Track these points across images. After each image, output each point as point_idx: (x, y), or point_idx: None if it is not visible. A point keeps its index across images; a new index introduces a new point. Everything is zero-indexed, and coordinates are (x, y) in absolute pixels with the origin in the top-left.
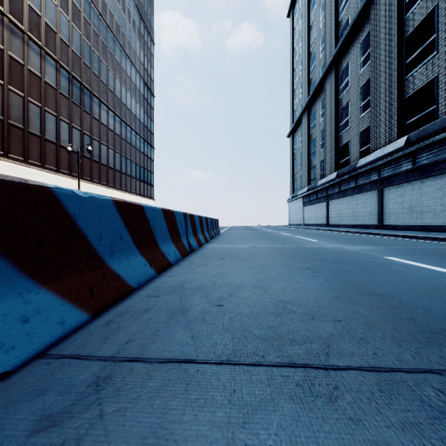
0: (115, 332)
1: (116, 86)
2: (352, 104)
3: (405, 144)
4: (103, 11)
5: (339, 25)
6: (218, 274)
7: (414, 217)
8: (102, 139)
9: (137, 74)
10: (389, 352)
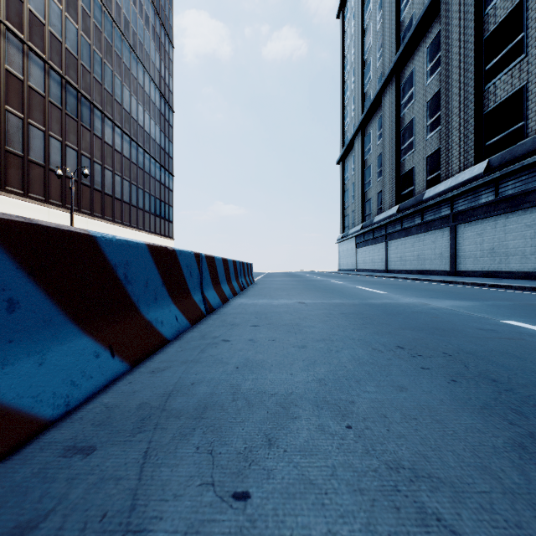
0: None
1: (124, 97)
2: (417, 123)
3: (485, 170)
4: (107, 1)
5: (401, 26)
6: (245, 366)
7: (496, 260)
8: (105, 163)
9: (152, 82)
10: None
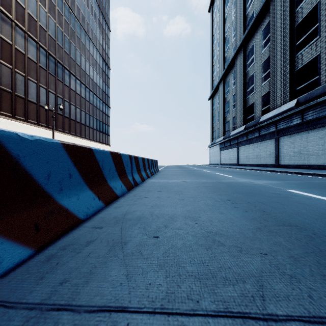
0: (53, 269)
1: (81, 62)
2: (256, 76)
3: (295, 105)
4: (72, 6)
5: (246, 17)
6: (155, 206)
7: (302, 158)
8: (71, 101)
9: (98, 53)
10: (324, 294)
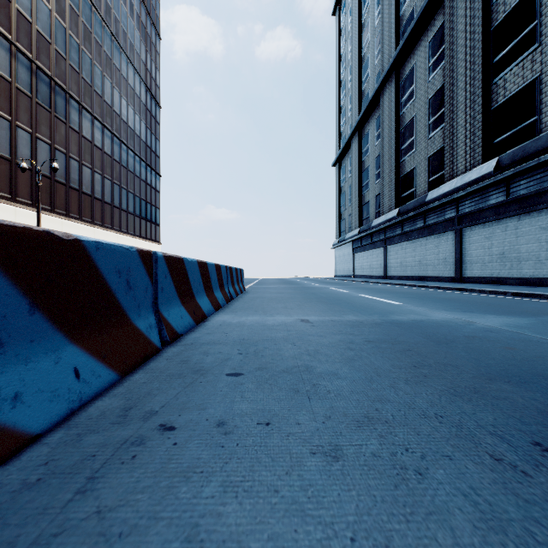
0: None
1: (105, 88)
2: (418, 121)
3: (495, 169)
4: None
5: (401, 20)
6: None
7: (507, 266)
8: (83, 159)
9: (136, 75)
10: None
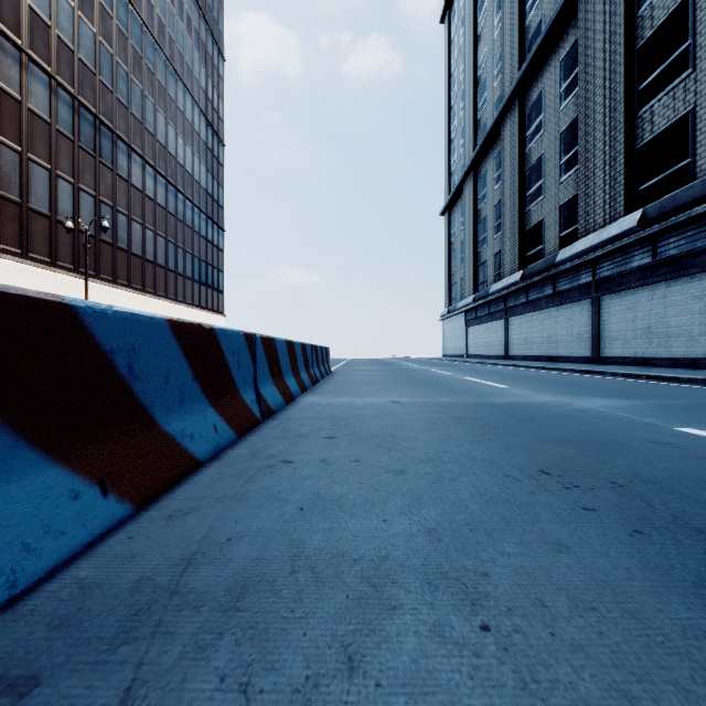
0: None
1: (158, 125)
2: (547, 161)
3: (639, 223)
4: None
5: (526, 32)
6: (314, 505)
7: (654, 343)
8: (133, 213)
9: (195, 107)
10: None
